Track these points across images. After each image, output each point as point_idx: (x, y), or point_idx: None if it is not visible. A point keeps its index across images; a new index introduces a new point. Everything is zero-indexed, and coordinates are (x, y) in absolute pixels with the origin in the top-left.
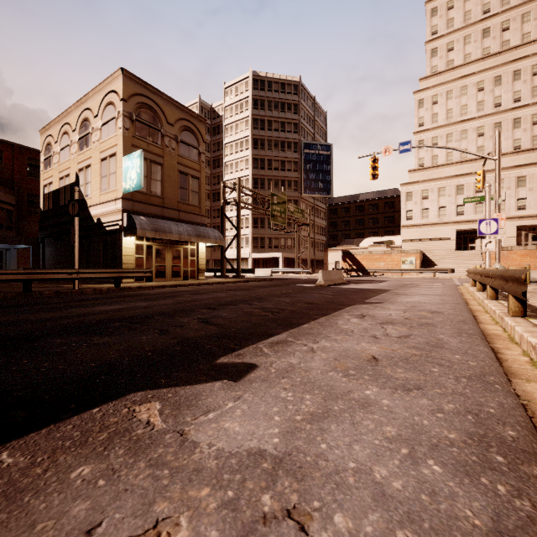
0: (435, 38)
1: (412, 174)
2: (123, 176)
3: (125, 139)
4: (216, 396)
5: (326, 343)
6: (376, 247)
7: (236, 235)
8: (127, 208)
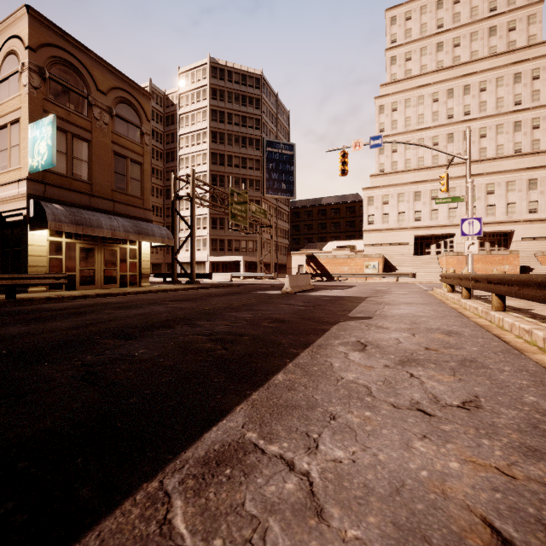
0: (395, 46)
1: (373, 179)
2: (29, 150)
3: (32, 101)
4: None
5: (338, 450)
6: (340, 251)
7: (189, 234)
8: (35, 193)
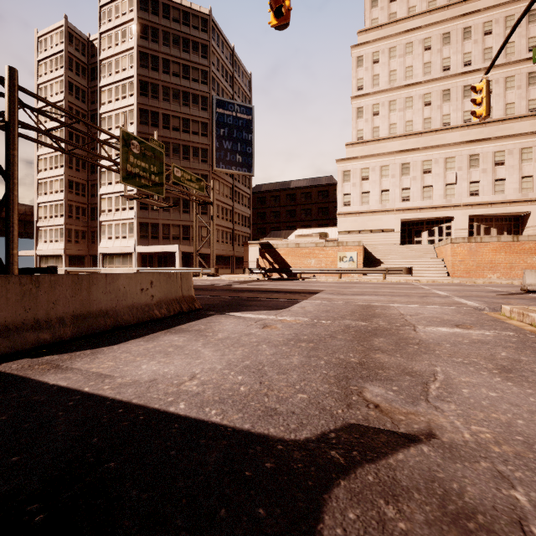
0: None
1: (350, 149)
2: None
3: None
4: None
5: None
6: (305, 237)
7: (5, 193)
8: None
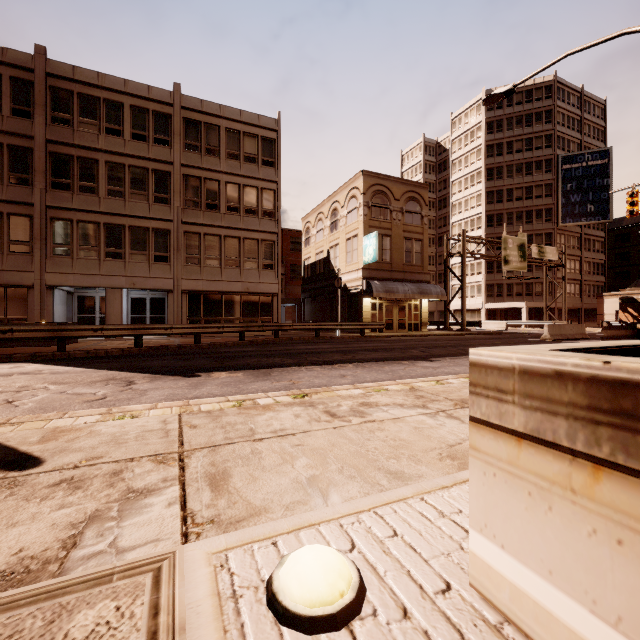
0: None
1: None
2: (363, 252)
3: (364, 223)
4: (423, 362)
5: None
6: None
7: (460, 287)
8: (365, 276)
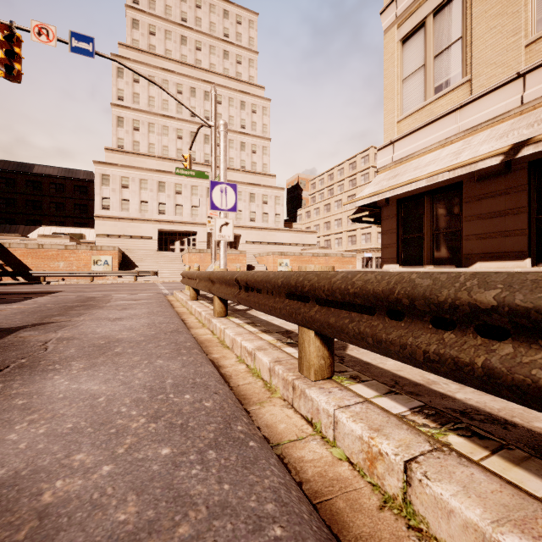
0: (137, 8)
1: (110, 154)
2: None
3: None
4: None
5: None
6: (52, 238)
7: None
8: None
